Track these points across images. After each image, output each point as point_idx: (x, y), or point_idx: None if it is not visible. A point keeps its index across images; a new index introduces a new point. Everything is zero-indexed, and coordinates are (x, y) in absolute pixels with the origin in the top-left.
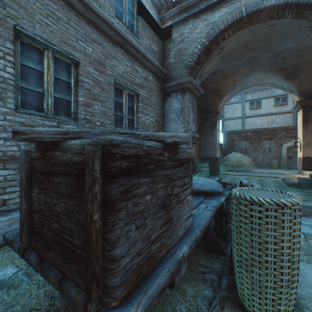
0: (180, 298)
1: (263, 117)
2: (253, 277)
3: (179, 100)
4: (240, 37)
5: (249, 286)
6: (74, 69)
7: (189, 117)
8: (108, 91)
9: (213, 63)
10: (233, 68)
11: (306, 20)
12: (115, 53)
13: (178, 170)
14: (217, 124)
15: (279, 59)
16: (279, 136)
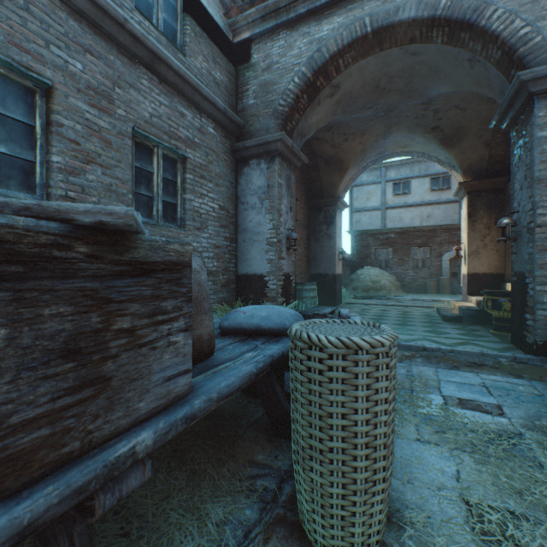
0: (192, 529)
1: (415, 209)
2: (313, 479)
3: (264, 172)
4: (366, 70)
5: (308, 497)
6: (42, 101)
7: (282, 203)
8: (119, 148)
9: (324, 111)
10: (360, 122)
11: (464, 49)
12: (135, 78)
13: (135, 284)
14: (337, 217)
15: (431, 112)
16: (438, 240)
